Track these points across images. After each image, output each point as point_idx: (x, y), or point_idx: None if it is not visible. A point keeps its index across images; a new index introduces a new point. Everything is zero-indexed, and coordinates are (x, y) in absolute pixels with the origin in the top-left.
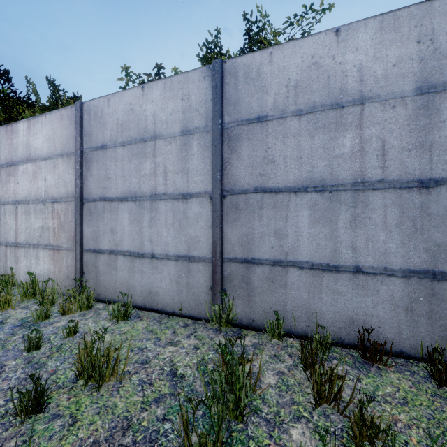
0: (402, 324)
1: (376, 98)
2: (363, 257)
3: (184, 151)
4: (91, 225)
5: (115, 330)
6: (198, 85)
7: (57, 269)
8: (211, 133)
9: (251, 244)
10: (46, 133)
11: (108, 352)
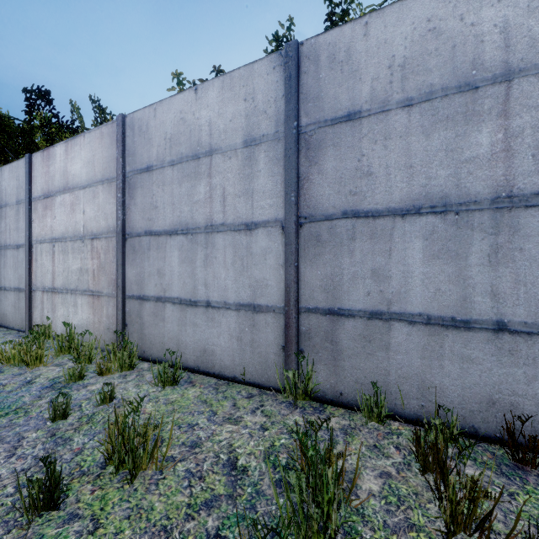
0: None
1: (531, 69)
2: (510, 308)
3: (248, 167)
4: (135, 266)
5: (160, 397)
6: (265, 79)
7: (97, 320)
8: (284, 141)
9: (338, 288)
10: (85, 156)
11: (145, 430)
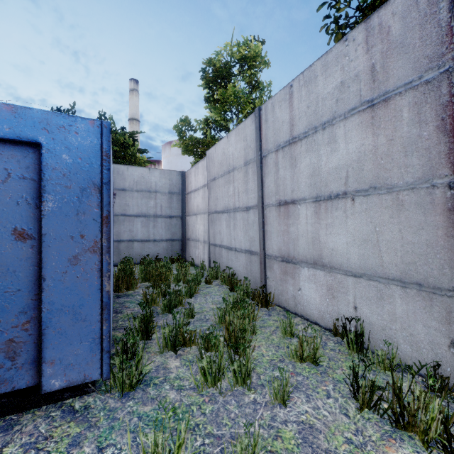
0: (166, 254)
1: (159, 192)
2: (156, 237)
3: None
4: None
5: None
6: None
7: None
8: None
9: (120, 234)
10: None
11: None
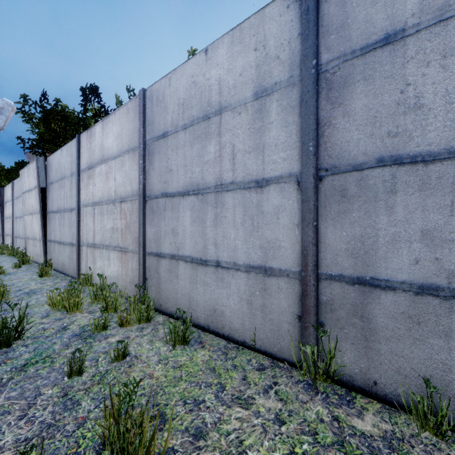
0: None
1: None
2: None
3: (258, 120)
4: (153, 226)
5: (170, 358)
6: (278, 21)
7: (124, 273)
8: (299, 86)
9: (371, 253)
10: (115, 130)
11: (141, 420)
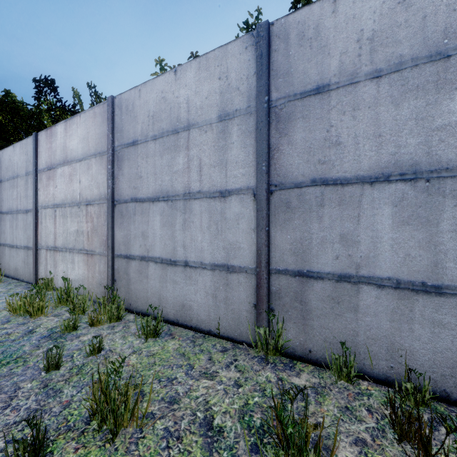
0: None
1: None
2: None
3: (222, 139)
4: (123, 229)
5: (143, 349)
6: (238, 58)
7: (91, 275)
8: (255, 115)
9: (307, 252)
10: (81, 133)
11: (126, 389)
